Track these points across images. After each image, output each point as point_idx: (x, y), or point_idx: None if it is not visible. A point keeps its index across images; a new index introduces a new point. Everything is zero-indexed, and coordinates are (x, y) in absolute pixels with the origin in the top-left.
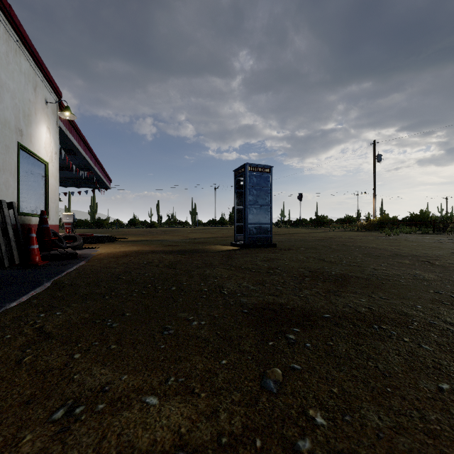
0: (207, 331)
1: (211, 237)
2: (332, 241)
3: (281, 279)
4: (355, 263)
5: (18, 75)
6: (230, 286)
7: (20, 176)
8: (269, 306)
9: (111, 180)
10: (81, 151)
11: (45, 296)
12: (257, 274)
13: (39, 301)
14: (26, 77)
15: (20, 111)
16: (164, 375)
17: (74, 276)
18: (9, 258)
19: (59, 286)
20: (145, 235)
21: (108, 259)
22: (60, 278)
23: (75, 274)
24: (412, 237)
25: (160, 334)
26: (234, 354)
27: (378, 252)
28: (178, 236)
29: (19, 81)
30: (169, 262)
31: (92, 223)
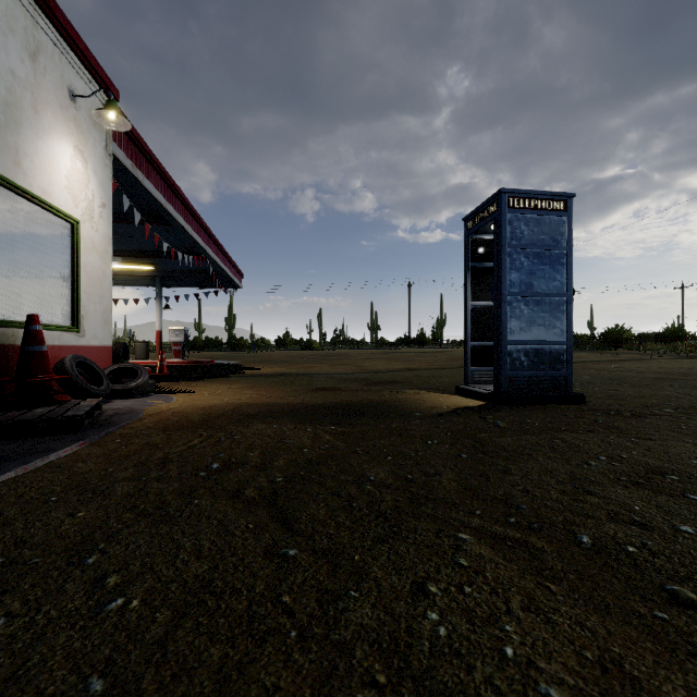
0: None
1: (405, 370)
2: None
3: None
4: None
5: None
6: None
7: None
8: None
9: (241, 274)
10: (176, 215)
11: None
12: None
13: None
14: (0, 18)
15: None
16: None
17: None
18: None
19: None
20: (291, 364)
21: (149, 434)
22: None
23: None
24: None
25: None
26: None
27: None
28: (345, 366)
29: None
30: (291, 464)
31: (224, 344)
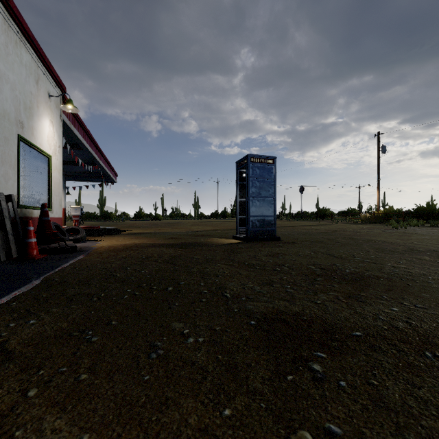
0: (205, 354)
1: (213, 230)
2: (337, 234)
3: (290, 278)
4: (368, 259)
5: (19, 67)
6: (234, 288)
7: (22, 169)
8: (281, 316)
9: (116, 174)
10: (86, 145)
11: (28, 297)
12: (263, 271)
13: (18, 304)
14: (27, 70)
15: (21, 103)
16: (141, 437)
17: (67, 272)
18: (6, 252)
19: (48, 284)
20: (148, 228)
21: (107, 252)
22: (52, 274)
23: (69, 269)
24: (421, 230)
25: (146, 356)
26: (241, 397)
27: (391, 246)
28: (181, 229)
29: (20, 73)
30: (169, 256)
31: (100, 216)
